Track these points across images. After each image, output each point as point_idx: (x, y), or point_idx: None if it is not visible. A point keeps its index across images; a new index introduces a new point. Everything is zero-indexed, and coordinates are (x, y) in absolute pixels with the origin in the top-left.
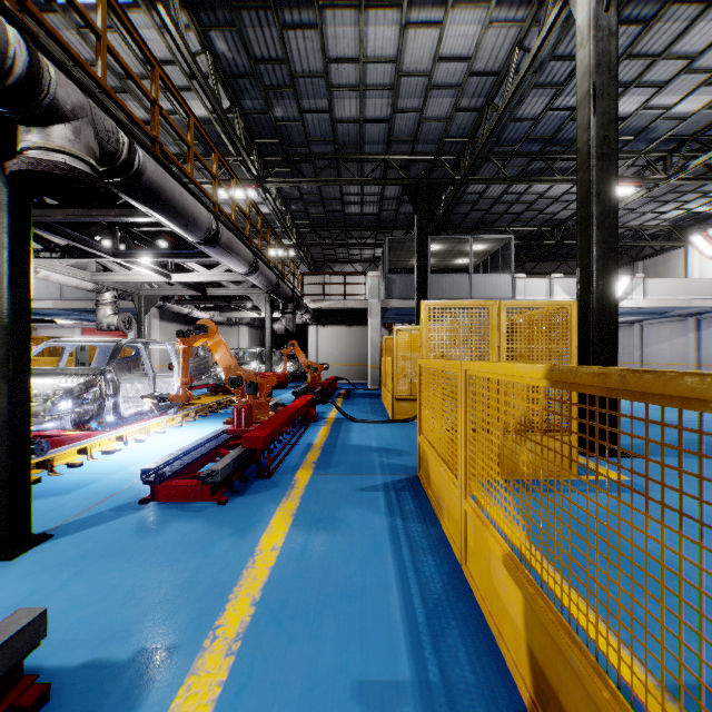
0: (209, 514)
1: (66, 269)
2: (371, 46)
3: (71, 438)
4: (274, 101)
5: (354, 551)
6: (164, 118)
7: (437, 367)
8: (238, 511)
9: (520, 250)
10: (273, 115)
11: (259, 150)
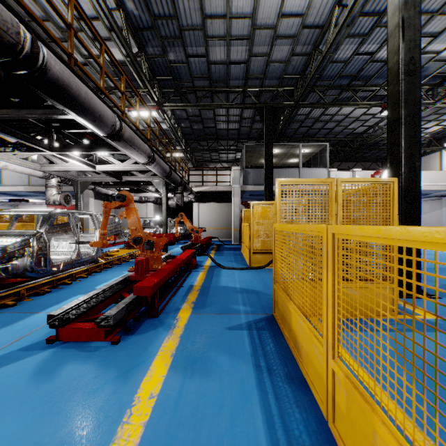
0: (102, 354)
1: (21, 161)
2: (234, 6)
3: (10, 284)
4: (168, 48)
5: (224, 400)
6: (79, 41)
7: (294, 230)
8: (127, 351)
9: (330, 154)
10: (167, 58)
11: (159, 84)
